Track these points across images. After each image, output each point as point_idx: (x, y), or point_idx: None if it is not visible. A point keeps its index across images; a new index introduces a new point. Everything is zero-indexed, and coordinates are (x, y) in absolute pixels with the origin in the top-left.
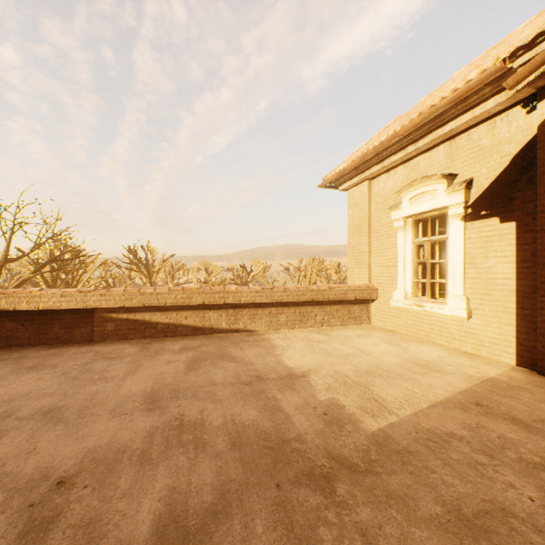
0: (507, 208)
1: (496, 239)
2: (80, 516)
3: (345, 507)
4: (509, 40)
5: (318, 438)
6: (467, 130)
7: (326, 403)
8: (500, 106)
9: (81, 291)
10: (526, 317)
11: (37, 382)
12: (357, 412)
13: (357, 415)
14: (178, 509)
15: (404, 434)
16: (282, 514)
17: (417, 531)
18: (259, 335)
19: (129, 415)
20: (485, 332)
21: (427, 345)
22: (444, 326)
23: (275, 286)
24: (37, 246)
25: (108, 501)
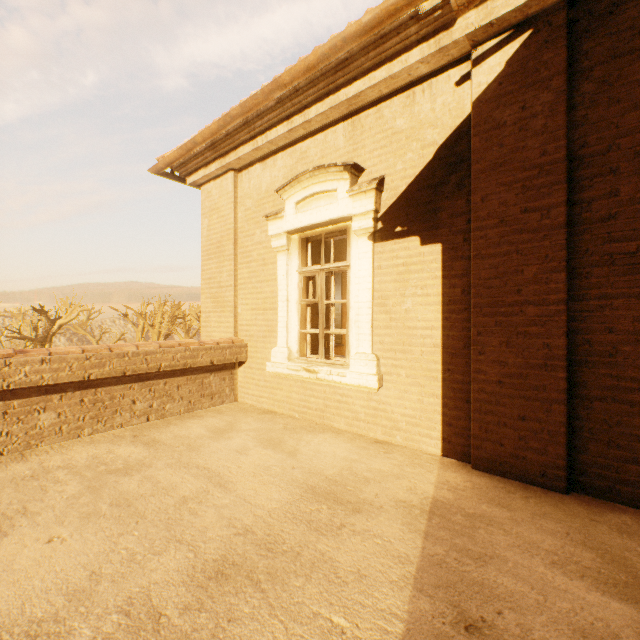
0: (430, 223)
1: (417, 269)
2: None
3: None
4: None
5: None
6: (376, 104)
7: None
8: (425, 66)
9: None
10: (456, 383)
11: None
12: None
13: None
14: None
15: None
16: None
17: None
18: None
19: None
20: (402, 408)
21: (324, 434)
22: (345, 401)
23: (22, 350)
24: None
25: None
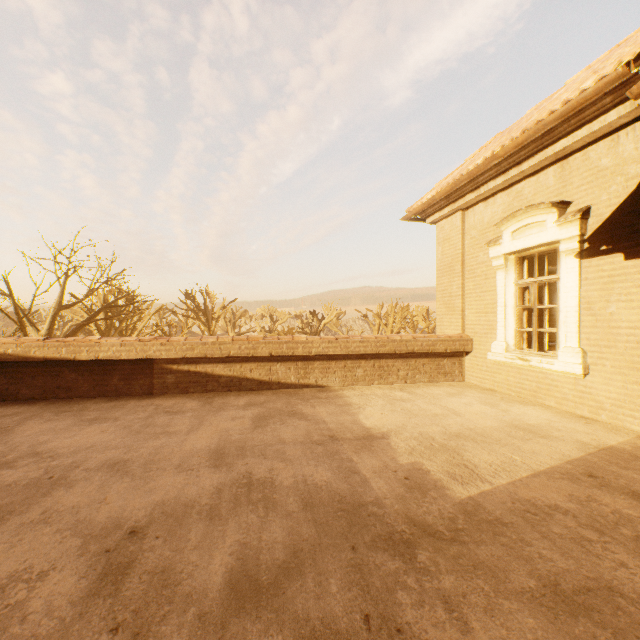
0: (633, 241)
1: (620, 280)
2: (154, 564)
3: (426, 573)
4: (637, 37)
5: (398, 504)
6: (583, 148)
7: (408, 467)
8: (624, 119)
9: (141, 340)
10: None
11: (101, 435)
12: (443, 478)
13: (443, 481)
14: (250, 564)
15: (498, 504)
16: (357, 576)
17: (506, 603)
18: (332, 391)
19: (196, 471)
20: (606, 392)
21: (533, 407)
22: (554, 384)
23: (350, 336)
24: (91, 291)
25: (180, 552)
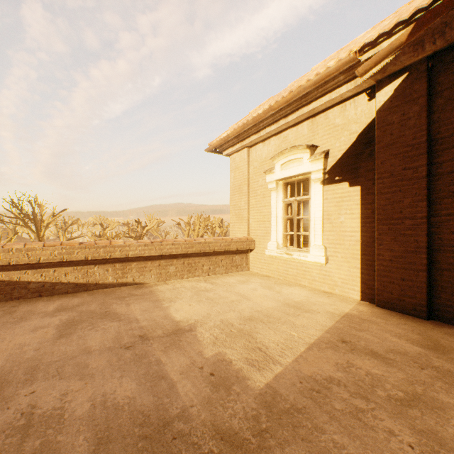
0: (354, 175)
1: (347, 200)
2: None
3: None
4: (355, 42)
5: (205, 411)
6: (325, 111)
7: (213, 360)
8: (350, 93)
9: None
10: (368, 261)
11: None
12: (244, 367)
13: (244, 370)
14: None
15: (290, 387)
16: None
17: None
18: (148, 287)
19: None
20: (339, 274)
21: (295, 287)
22: (307, 270)
23: (164, 239)
24: None
25: None
